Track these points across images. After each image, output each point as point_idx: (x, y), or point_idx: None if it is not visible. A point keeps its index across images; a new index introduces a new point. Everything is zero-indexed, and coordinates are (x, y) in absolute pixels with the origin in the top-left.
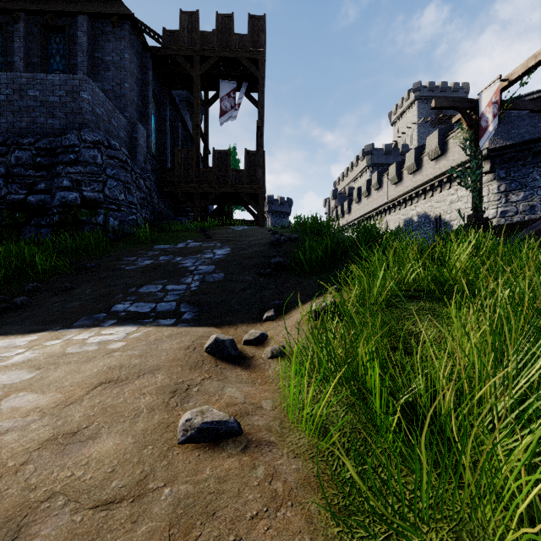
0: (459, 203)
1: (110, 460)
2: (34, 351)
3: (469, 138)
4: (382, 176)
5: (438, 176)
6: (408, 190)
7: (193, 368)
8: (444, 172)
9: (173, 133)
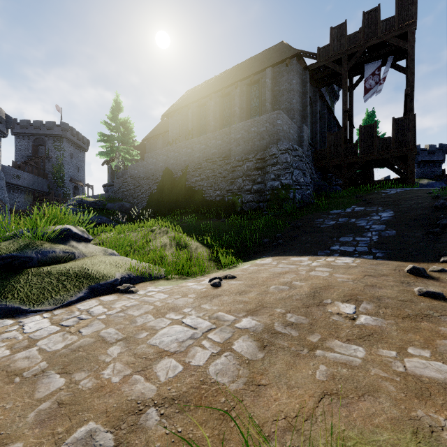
0: None
1: (393, 293)
2: (316, 262)
3: None
4: None
5: None
6: None
7: (404, 277)
8: None
9: (320, 119)
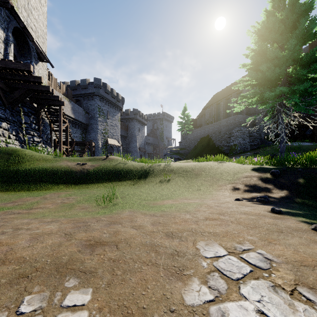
0: None
1: None
2: None
3: None
4: None
5: None
6: None
7: None
8: None
9: None
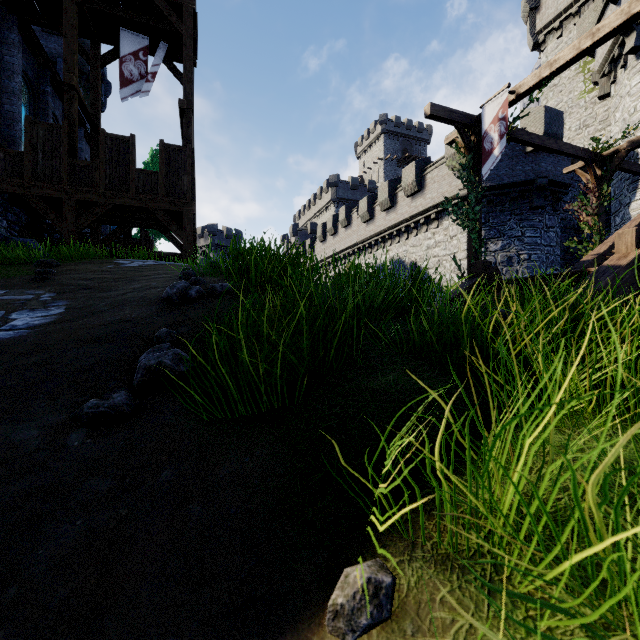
0: (437, 249)
1: None
2: None
3: (467, 164)
4: (351, 211)
5: (414, 216)
6: (381, 230)
7: None
8: (421, 211)
9: (36, 101)
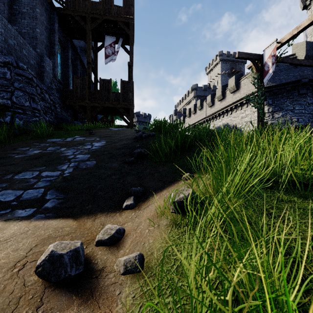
0: (246, 118)
1: None
2: None
3: (257, 77)
4: (203, 102)
5: (234, 102)
6: (218, 110)
7: None
8: (238, 100)
9: (74, 68)
